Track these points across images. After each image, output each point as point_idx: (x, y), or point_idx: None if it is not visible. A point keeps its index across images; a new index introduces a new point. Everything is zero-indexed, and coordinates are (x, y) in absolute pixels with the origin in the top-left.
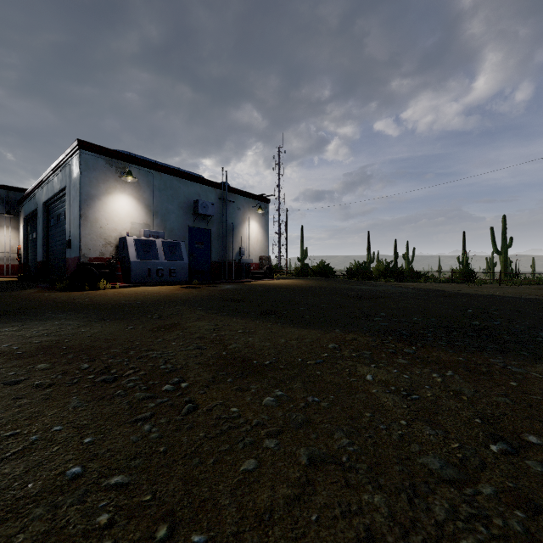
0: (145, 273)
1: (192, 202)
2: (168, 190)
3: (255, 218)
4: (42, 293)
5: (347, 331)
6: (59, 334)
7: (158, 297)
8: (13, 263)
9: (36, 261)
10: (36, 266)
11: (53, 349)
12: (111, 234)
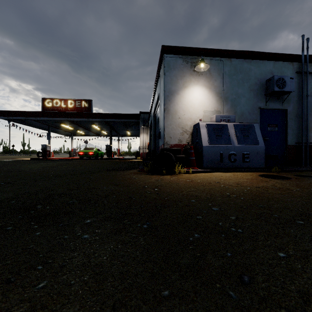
0: (217, 158)
1: (263, 82)
2: (238, 74)
3: None
4: (134, 174)
5: None
6: None
7: (241, 196)
8: (146, 151)
9: None
10: None
11: None
12: (187, 123)
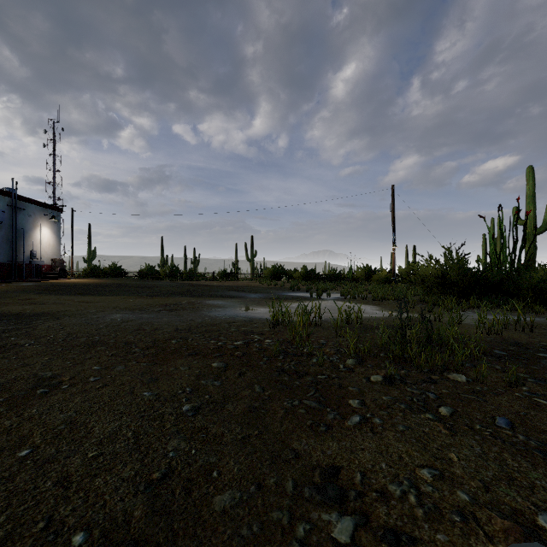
0: None
1: None
2: None
3: (47, 225)
4: None
5: (128, 296)
6: None
7: None
8: None
9: None
10: None
11: None
12: None
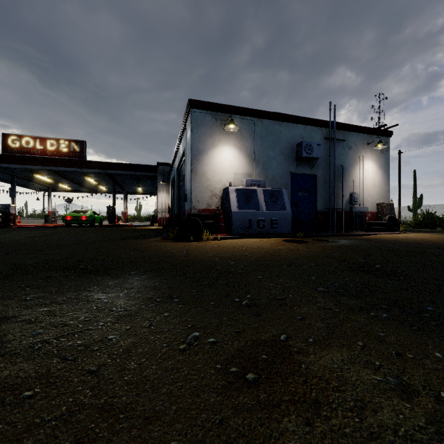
0: (246, 224)
1: (294, 146)
2: (269, 136)
3: (371, 157)
4: (158, 242)
5: None
6: (59, 348)
7: (256, 255)
8: (167, 216)
9: None
10: None
11: None
12: (216, 186)
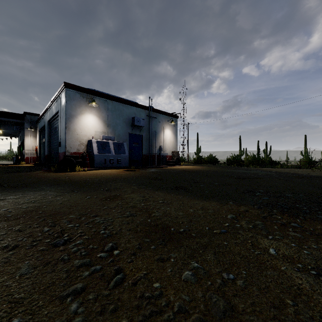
0: (103, 161)
1: (131, 118)
2: (116, 111)
3: (169, 127)
4: (43, 173)
5: (239, 204)
6: (42, 201)
7: (109, 176)
8: (34, 156)
9: (44, 155)
10: (45, 158)
11: (33, 213)
12: (83, 138)
